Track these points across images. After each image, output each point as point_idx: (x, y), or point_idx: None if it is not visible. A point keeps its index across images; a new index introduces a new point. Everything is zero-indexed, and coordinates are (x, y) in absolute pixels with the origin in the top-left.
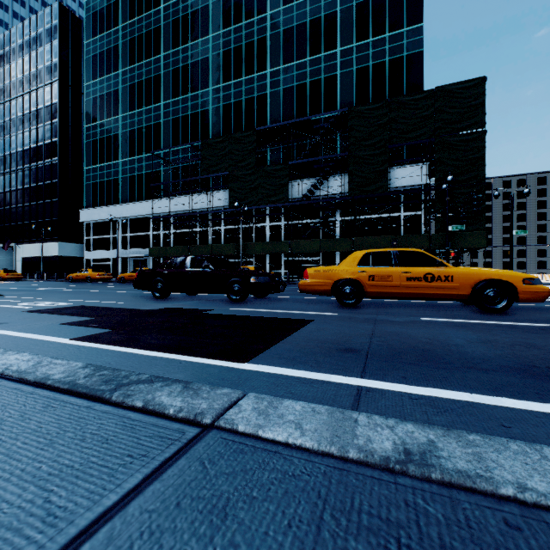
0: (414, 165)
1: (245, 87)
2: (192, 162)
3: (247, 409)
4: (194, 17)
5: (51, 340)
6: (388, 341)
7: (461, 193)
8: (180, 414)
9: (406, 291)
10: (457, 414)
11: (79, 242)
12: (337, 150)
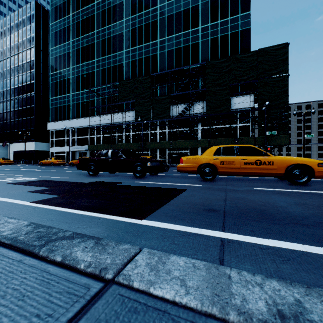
0: (245, 96)
1: (144, 50)
2: (113, 94)
3: (142, 264)
4: (114, 9)
5: (18, 203)
6: (236, 204)
7: (274, 112)
8: (89, 269)
9: (243, 171)
10: (298, 262)
11: (47, 142)
12: (199, 87)
